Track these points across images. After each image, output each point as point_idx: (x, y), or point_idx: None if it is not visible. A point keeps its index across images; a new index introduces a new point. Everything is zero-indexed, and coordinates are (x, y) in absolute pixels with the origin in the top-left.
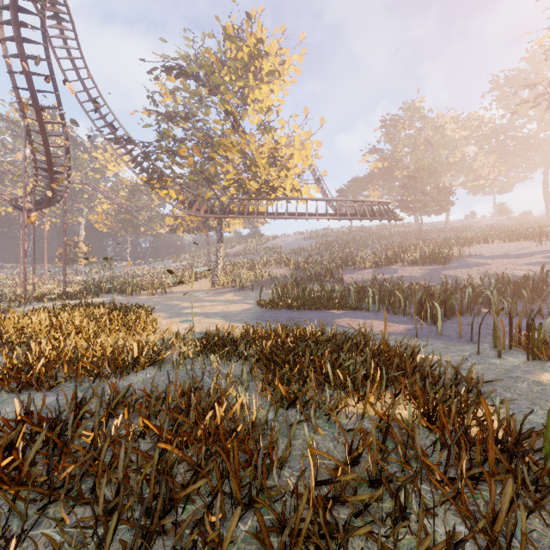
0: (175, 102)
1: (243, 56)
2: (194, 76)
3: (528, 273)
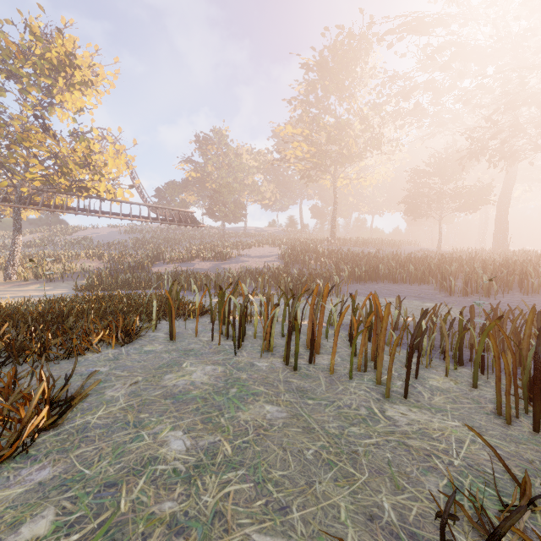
0: None
1: (52, 58)
2: None
3: (259, 266)
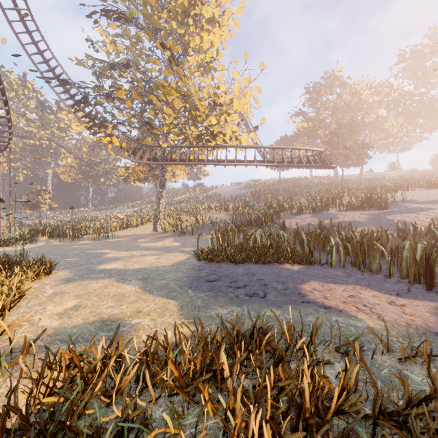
0: (115, 46)
1: (183, 0)
2: (135, 21)
3: None
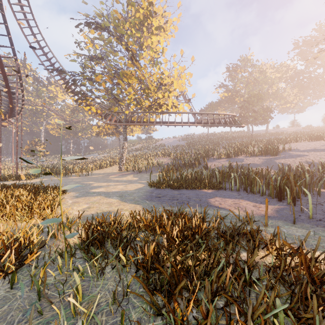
0: (94, 46)
1: (139, 15)
2: (107, 29)
3: None
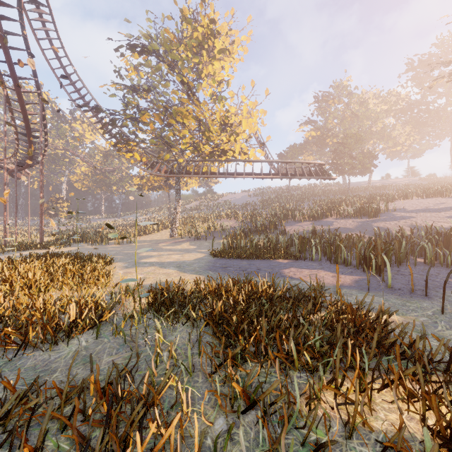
0: (138, 76)
1: (198, 35)
2: (155, 53)
3: None
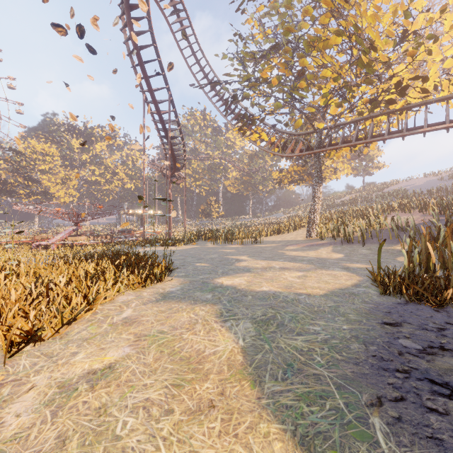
0: (261, 26)
1: None
2: None
3: None
